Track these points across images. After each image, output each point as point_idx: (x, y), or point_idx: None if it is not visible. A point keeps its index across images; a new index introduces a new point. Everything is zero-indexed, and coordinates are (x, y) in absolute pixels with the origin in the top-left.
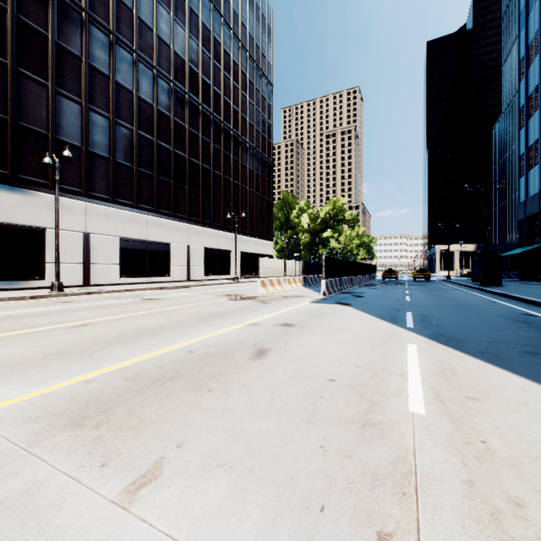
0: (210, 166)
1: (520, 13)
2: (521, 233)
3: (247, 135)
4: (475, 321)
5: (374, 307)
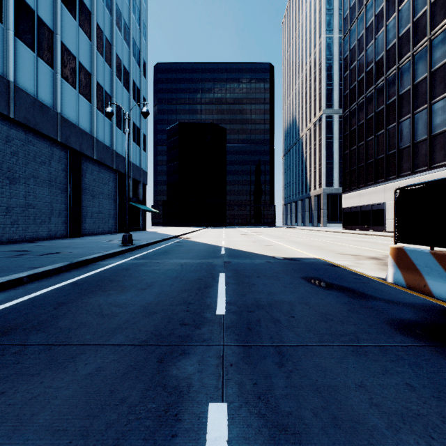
0: None
1: None
2: None
3: None
4: (191, 251)
5: (251, 256)
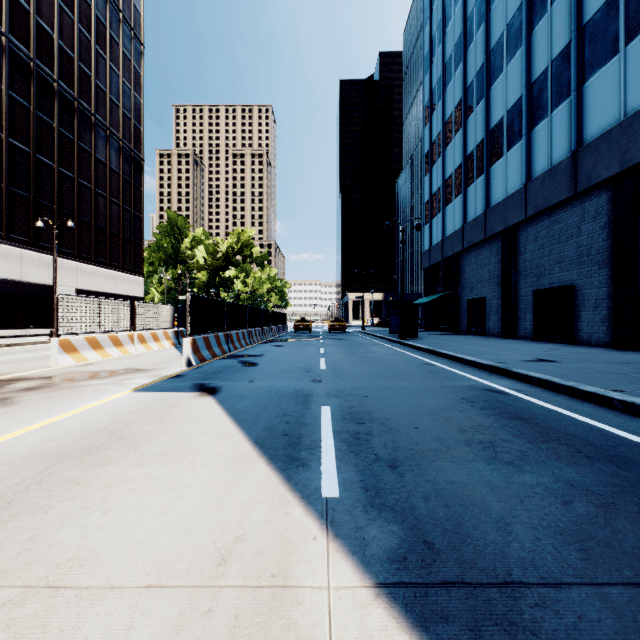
0: None
1: (425, 57)
2: (426, 282)
3: (92, 102)
4: (449, 427)
5: (262, 394)
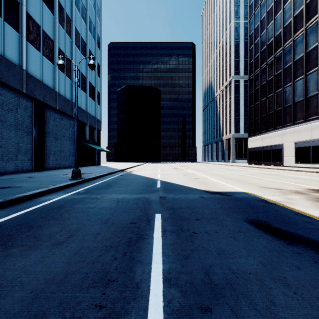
0: None
1: None
2: None
3: None
4: (131, 184)
5: (184, 190)
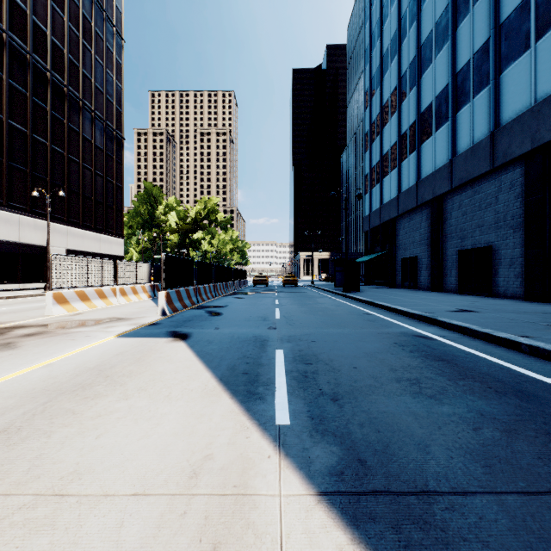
0: (0, 113)
1: (365, 50)
2: (367, 243)
3: (80, 89)
4: (382, 367)
5: (226, 339)
